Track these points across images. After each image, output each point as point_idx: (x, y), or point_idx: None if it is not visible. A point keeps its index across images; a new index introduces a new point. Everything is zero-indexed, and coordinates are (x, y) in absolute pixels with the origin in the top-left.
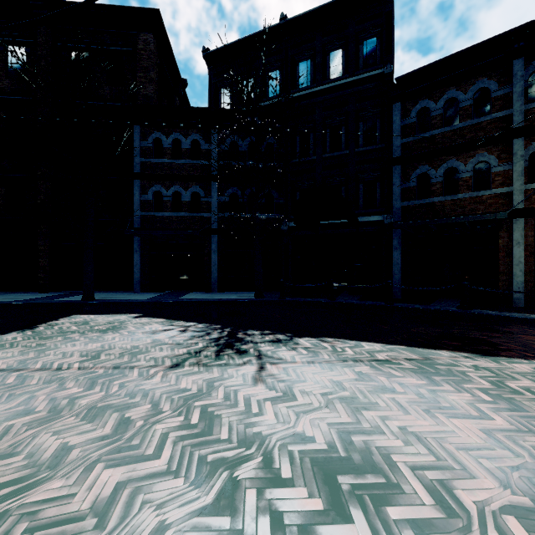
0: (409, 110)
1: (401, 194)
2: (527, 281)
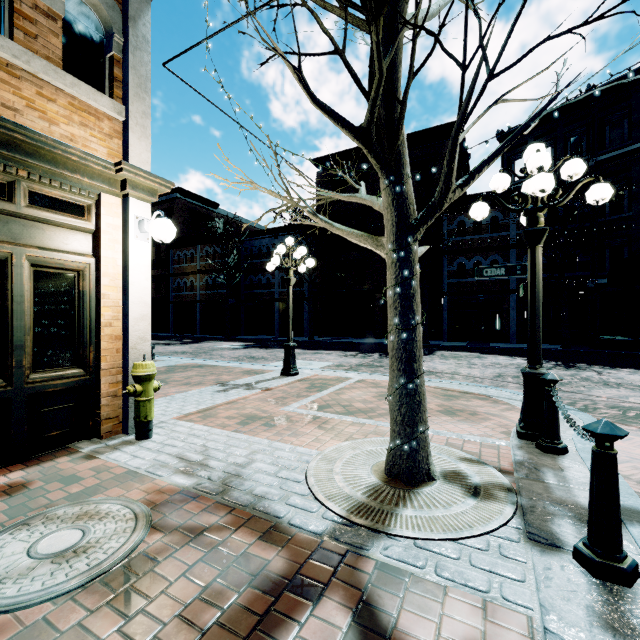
0: None
1: None
2: None
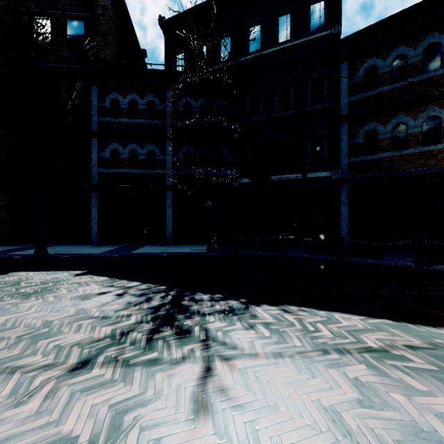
0: (356, 69)
1: (349, 150)
2: None
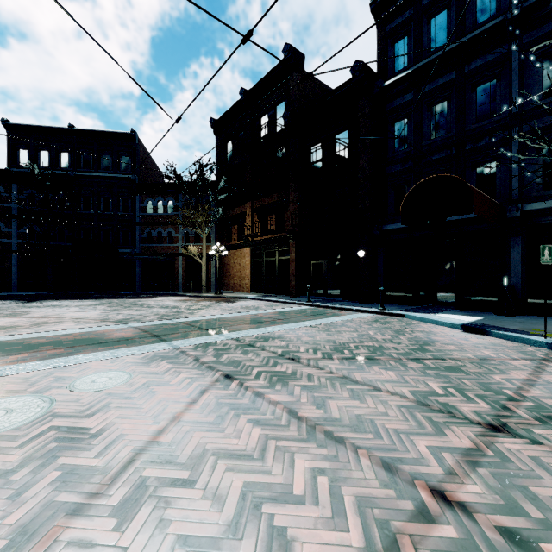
0: (144, 200)
1: (141, 240)
2: (183, 281)
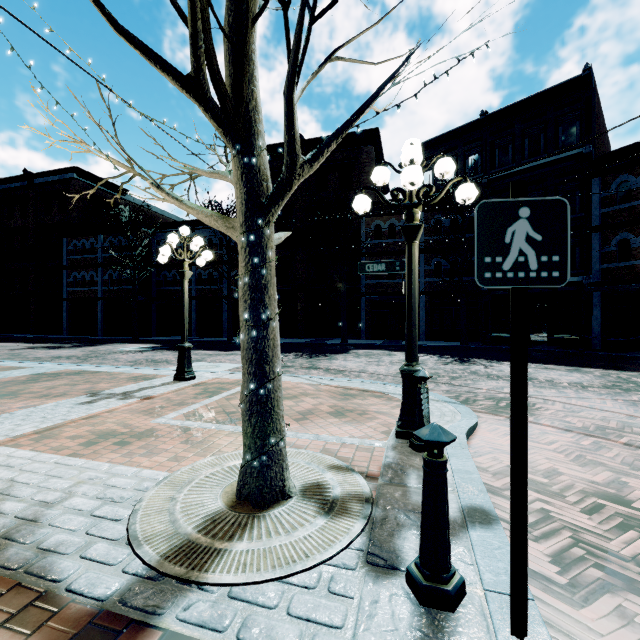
0: (609, 183)
1: (601, 257)
2: None
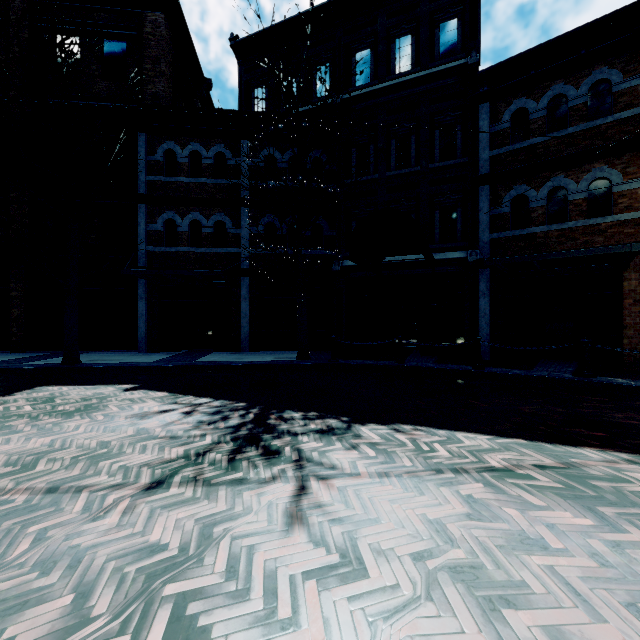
0: (500, 113)
1: (490, 223)
2: None
